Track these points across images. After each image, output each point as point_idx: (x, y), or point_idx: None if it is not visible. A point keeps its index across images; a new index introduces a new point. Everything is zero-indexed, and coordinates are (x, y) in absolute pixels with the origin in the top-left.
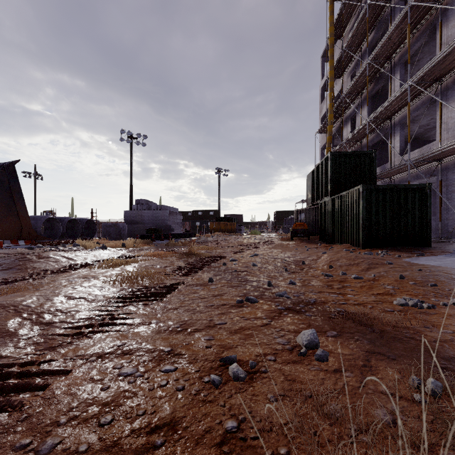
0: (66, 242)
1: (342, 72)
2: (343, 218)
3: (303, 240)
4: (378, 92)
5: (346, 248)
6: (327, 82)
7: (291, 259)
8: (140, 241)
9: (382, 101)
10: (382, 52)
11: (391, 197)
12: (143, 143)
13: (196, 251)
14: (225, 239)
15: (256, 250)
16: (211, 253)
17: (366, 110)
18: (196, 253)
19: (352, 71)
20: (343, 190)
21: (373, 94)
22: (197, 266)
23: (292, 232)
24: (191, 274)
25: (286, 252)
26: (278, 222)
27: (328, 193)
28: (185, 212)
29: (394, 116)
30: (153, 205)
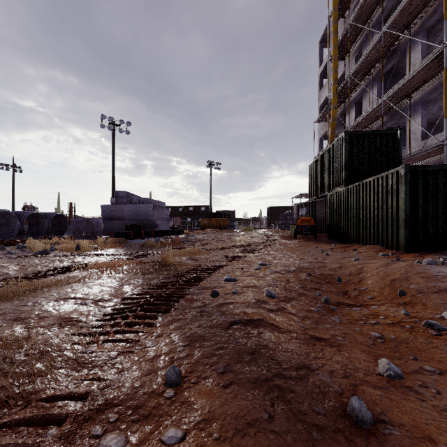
0: (15, 242)
1: (345, 53)
2: (369, 212)
3: (309, 239)
4: (389, 72)
5: (379, 251)
6: (326, 69)
7: (316, 272)
8: (111, 240)
9: (393, 82)
10: (402, 17)
11: (444, 183)
12: (126, 130)
13: (175, 257)
14: (217, 237)
15: (258, 254)
16: (196, 260)
17: (375, 92)
18: (171, 263)
19: (358, 50)
20: (361, 177)
21: (384, 72)
22: (162, 298)
23: (296, 229)
24: (137, 332)
25: (302, 258)
26: (271, 218)
27: (343, 182)
28: (175, 207)
29: (414, 94)
30: (135, 197)
